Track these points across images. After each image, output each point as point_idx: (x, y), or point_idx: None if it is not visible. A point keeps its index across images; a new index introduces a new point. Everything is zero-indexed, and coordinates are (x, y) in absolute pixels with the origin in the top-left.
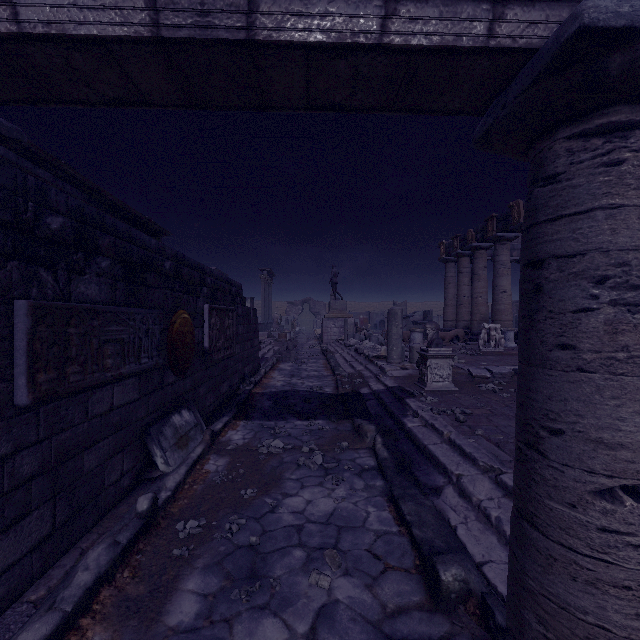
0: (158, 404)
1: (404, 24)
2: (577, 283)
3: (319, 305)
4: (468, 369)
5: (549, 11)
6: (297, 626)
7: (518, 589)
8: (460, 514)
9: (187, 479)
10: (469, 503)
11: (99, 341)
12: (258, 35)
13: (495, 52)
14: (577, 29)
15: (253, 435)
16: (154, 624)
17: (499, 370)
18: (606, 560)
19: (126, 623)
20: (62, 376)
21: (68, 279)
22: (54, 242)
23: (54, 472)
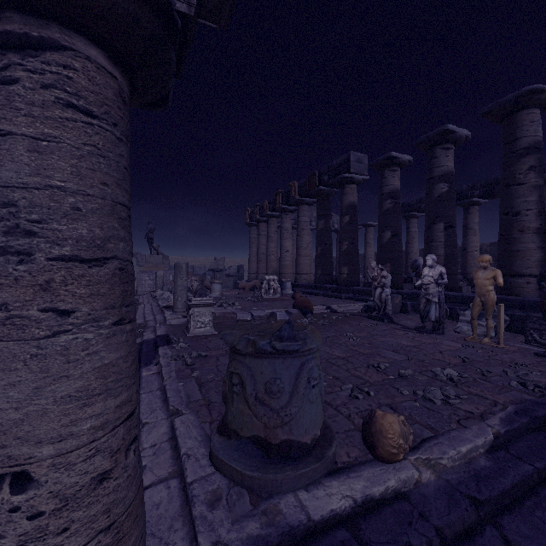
0: None
1: None
2: None
3: None
4: (236, 314)
5: None
6: None
7: None
8: None
9: None
10: None
11: None
12: None
13: None
14: None
15: None
16: None
17: (258, 314)
18: None
19: None
20: None
21: None
22: None
23: None
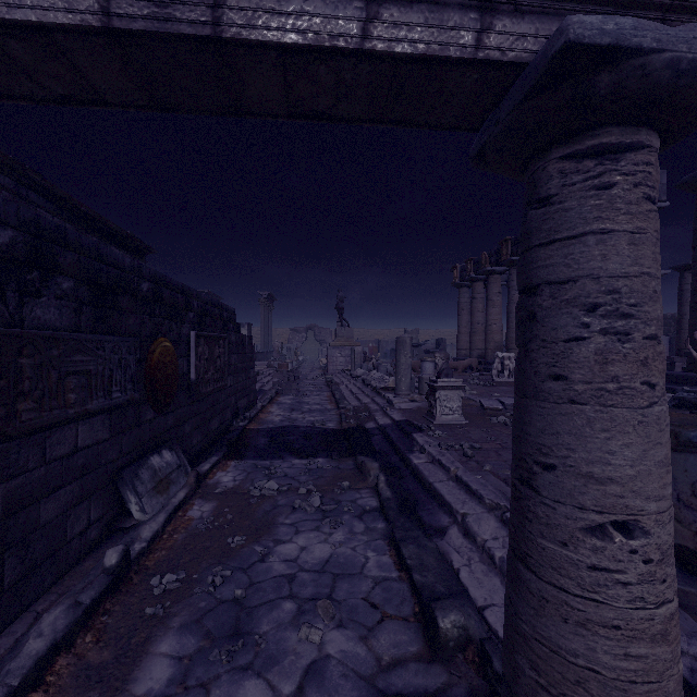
0: (134, 444)
1: (387, 29)
2: (569, 311)
3: (325, 332)
4: (480, 401)
5: (539, 24)
6: (283, 686)
7: (512, 634)
8: (464, 556)
9: (166, 528)
10: (473, 544)
11: (59, 373)
12: (226, 32)
13: (484, 65)
14: (563, 45)
15: (245, 476)
16: (118, 694)
17: (511, 401)
18: (596, 599)
19: (85, 695)
20: (12, 414)
21: (20, 302)
22: (2, 259)
23: (2, 525)
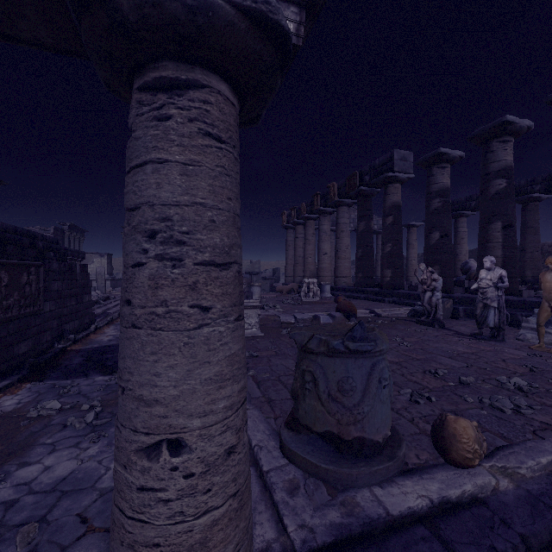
0: None
1: None
2: (135, 237)
3: None
4: (280, 317)
5: None
6: None
7: None
8: None
9: None
10: None
11: None
12: None
13: None
14: None
15: (33, 398)
16: None
17: (302, 316)
18: (143, 520)
19: None
20: None
21: None
22: None
23: None
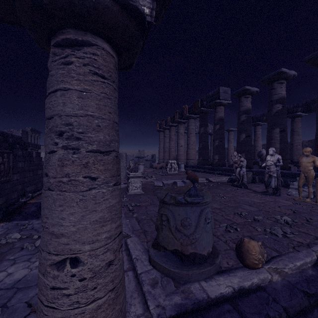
0: None
1: None
2: (50, 135)
3: None
4: (154, 182)
5: None
6: None
7: None
8: None
9: None
10: None
11: None
12: None
13: None
14: None
15: (4, 232)
16: None
17: (167, 182)
18: (54, 307)
19: None
20: None
21: None
22: None
23: None
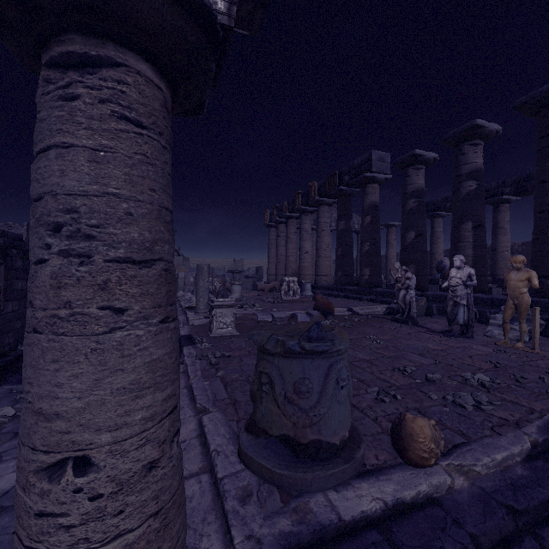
0: None
1: None
2: (37, 230)
3: None
4: (257, 315)
5: None
6: None
7: None
8: None
9: None
10: None
11: None
12: None
13: None
14: None
15: None
16: None
17: (279, 315)
18: None
19: None
20: None
21: None
22: None
23: None
